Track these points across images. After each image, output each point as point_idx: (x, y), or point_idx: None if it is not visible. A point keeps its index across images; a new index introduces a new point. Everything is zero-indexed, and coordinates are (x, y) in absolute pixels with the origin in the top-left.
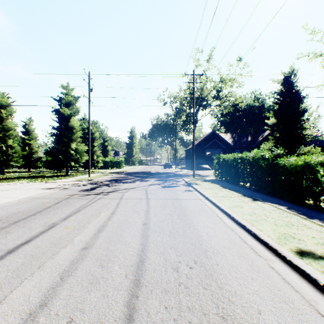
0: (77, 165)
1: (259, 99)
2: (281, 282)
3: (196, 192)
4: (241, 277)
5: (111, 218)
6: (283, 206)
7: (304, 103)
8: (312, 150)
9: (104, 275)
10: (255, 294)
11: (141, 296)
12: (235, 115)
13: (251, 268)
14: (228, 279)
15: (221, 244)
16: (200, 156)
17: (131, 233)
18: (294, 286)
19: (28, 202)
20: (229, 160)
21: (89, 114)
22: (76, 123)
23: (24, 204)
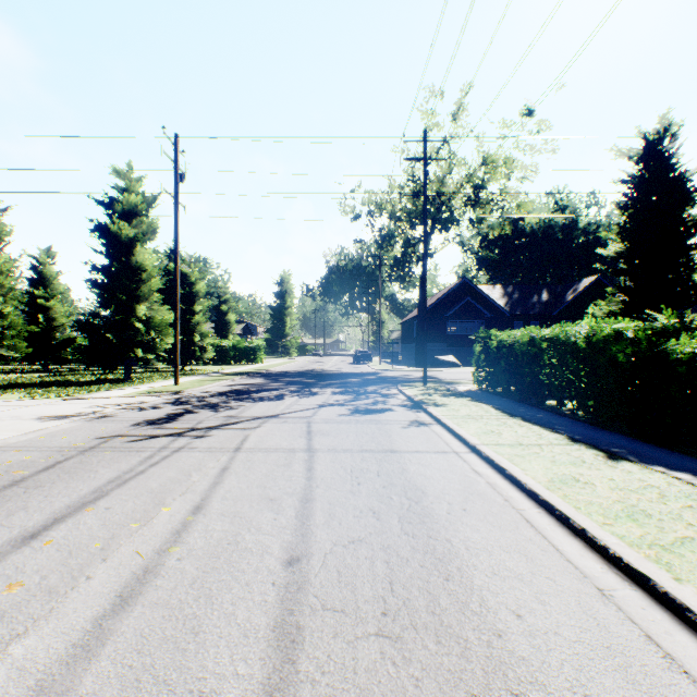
0: (150, 356)
1: (566, 209)
2: None
3: (439, 428)
4: None
5: (186, 531)
6: None
7: (695, 206)
8: None
9: None
10: None
11: None
12: (512, 244)
13: None
14: None
15: (600, 693)
16: (436, 335)
17: (237, 617)
18: None
19: None
20: (517, 344)
21: (177, 235)
22: (148, 257)
23: None
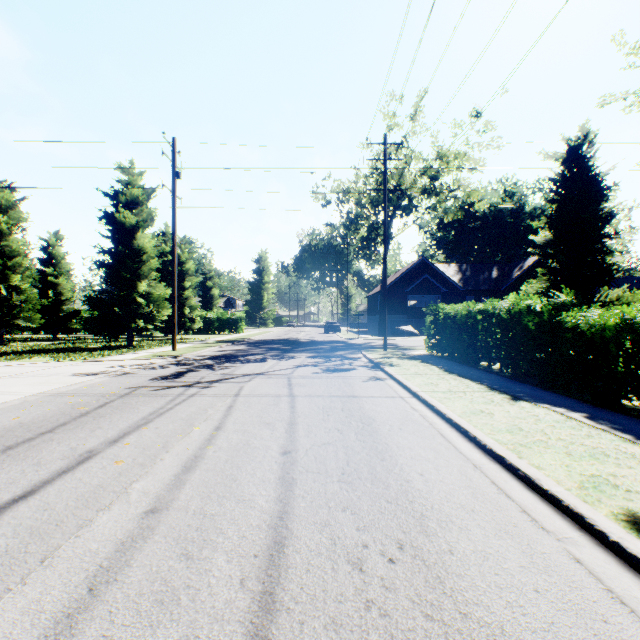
0: (149, 326)
1: (514, 195)
2: (606, 600)
3: (391, 382)
4: (509, 585)
5: (214, 439)
6: (578, 412)
7: (608, 201)
8: (626, 295)
9: (191, 581)
10: (550, 633)
11: (277, 639)
12: (466, 226)
13: (531, 561)
14: (479, 592)
15: (455, 500)
16: (397, 308)
17: (257, 474)
18: (639, 611)
19: (43, 403)
20: (458, 315)
21: (175, 224)
22: (148, 241)
23: (33, 408)
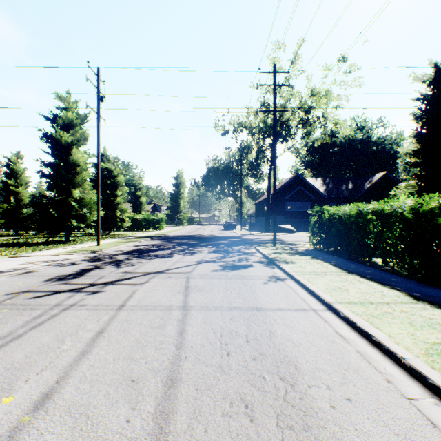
0: (81, 225)
1: (363, 129)
2: None
3: (293, 284)
4: None
5: None
6: None
7: None
8: None
9: None
10: None
11: None
12: (327, 152)
13: None
14: None
15: None
16: (278, 211)
17: None
18: None
19: None
20: (346, 216)
21: (99, 139)
22: (81, 156)
23: None
